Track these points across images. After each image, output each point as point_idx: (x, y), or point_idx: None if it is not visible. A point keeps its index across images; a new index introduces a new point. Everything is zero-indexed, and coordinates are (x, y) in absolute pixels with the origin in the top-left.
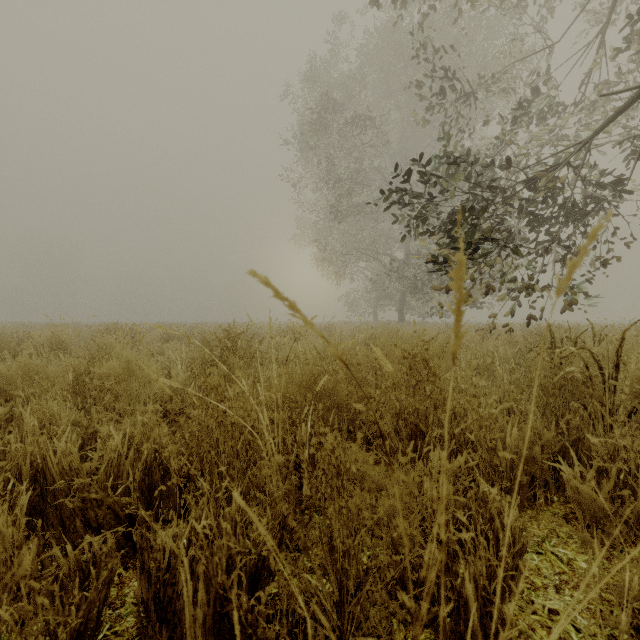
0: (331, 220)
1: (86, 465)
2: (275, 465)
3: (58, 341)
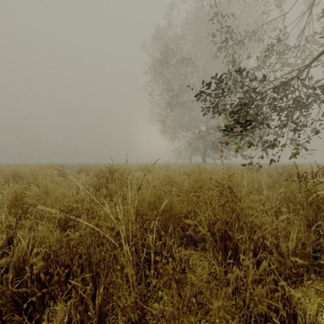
0: (168, 110)
1: (3, 260)
2: (130, 265)
3: (17, 173)
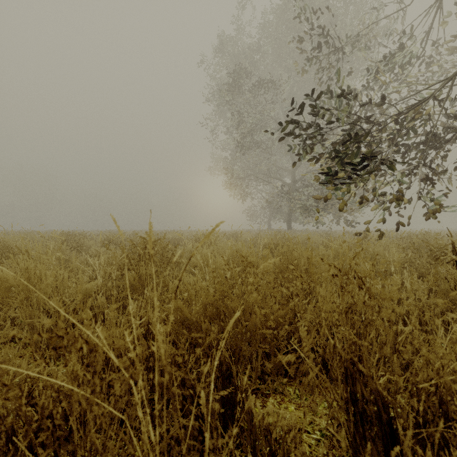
0: (237, 153)
1: None
2: None
3: (6, 246)
